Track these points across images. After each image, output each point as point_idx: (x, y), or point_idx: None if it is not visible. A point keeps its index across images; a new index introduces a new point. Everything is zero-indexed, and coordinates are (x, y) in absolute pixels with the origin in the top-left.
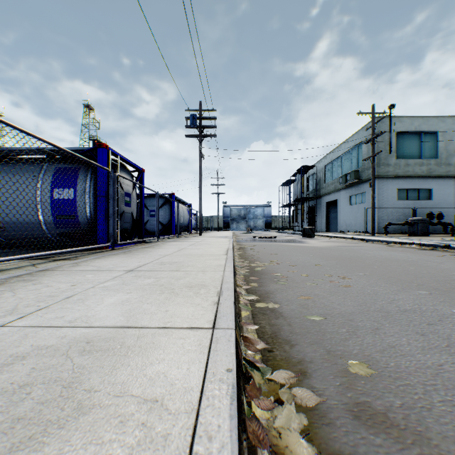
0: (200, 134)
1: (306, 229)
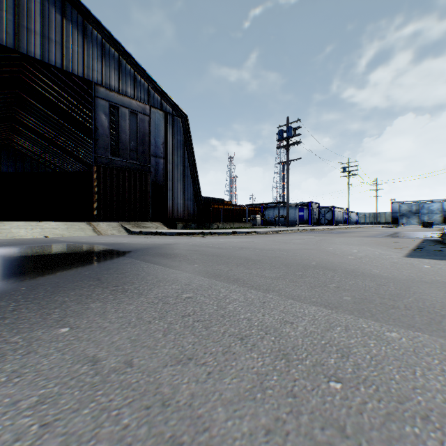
0: (348, 175)
1: (424, 222)
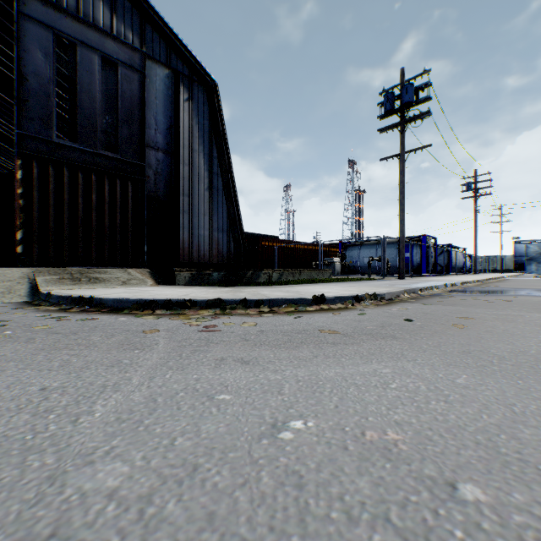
0: (474, 195)
1: None
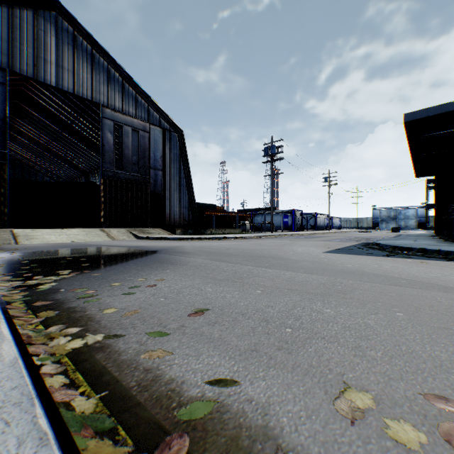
0: (329, 185)
1: (392, 228)
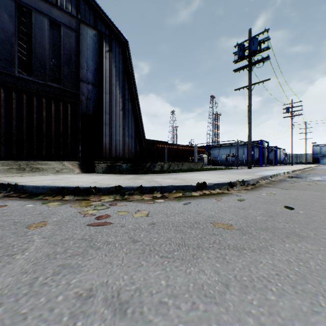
0: (291, 115)
1: None
